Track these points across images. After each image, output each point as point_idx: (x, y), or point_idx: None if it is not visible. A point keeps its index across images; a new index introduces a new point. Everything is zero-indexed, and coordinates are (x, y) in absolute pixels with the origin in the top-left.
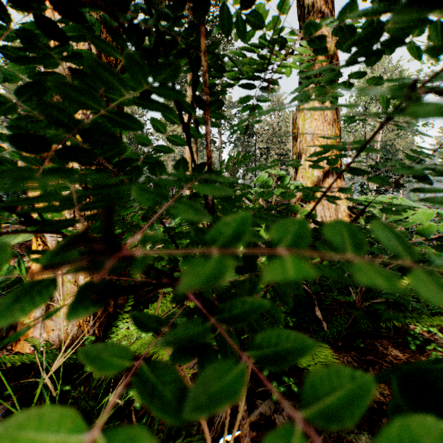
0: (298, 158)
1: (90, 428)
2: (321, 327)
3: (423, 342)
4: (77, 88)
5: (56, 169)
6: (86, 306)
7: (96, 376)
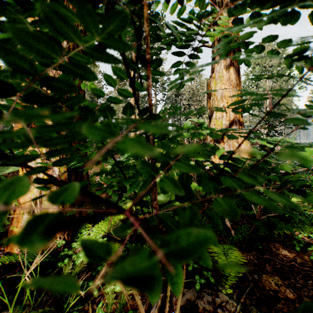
0: (211, 111)
1: (59, 311)
2: (230, 233)
3: (305, 244)
4: (33, 35)
5: (21, 112)
6: (30, 243)
7: (65, 271)
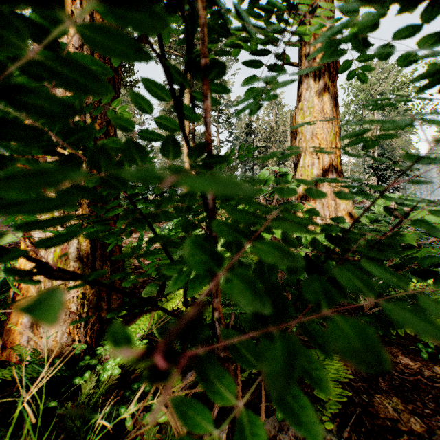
0: (297, 156)
1: None
2: None
3: (434, 349)
4: None
5: None
6: None
7: (85, 391)
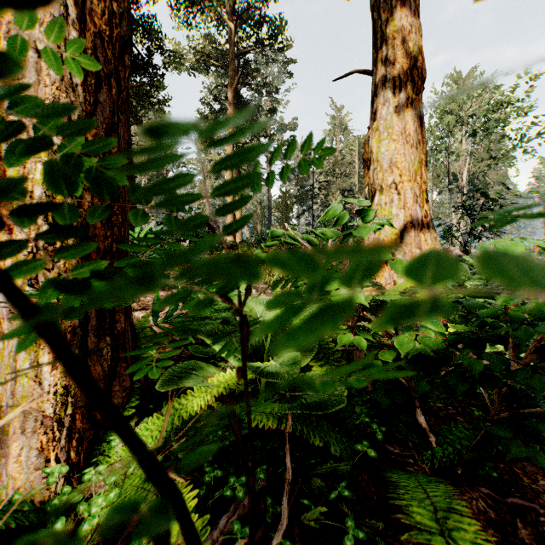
0: (371, 191)
1: None
2: (426, 440)
3: None
4: None
5: None
6: None
7: None
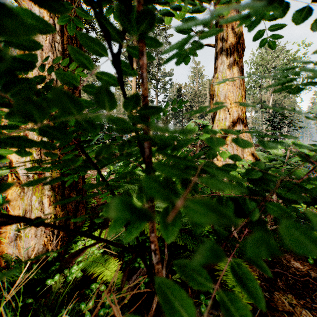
0: (214, 112)
1: None
2: None
3: None
4: None
5: None
6: None
7: (55, 290)
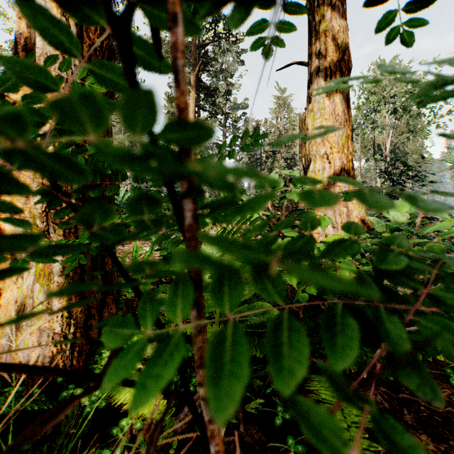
0: (307, 160)
1: None
2: None
3: None
4: None
5: None
6: None
7: (65, 429)
